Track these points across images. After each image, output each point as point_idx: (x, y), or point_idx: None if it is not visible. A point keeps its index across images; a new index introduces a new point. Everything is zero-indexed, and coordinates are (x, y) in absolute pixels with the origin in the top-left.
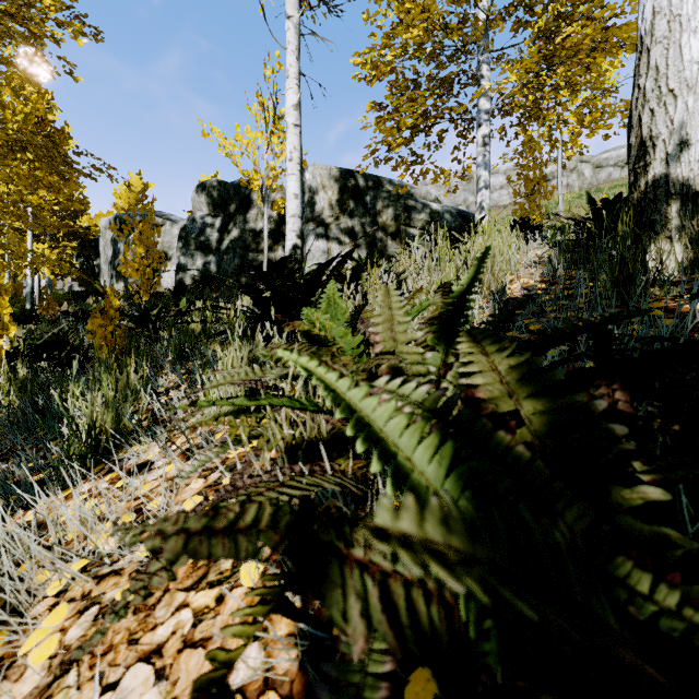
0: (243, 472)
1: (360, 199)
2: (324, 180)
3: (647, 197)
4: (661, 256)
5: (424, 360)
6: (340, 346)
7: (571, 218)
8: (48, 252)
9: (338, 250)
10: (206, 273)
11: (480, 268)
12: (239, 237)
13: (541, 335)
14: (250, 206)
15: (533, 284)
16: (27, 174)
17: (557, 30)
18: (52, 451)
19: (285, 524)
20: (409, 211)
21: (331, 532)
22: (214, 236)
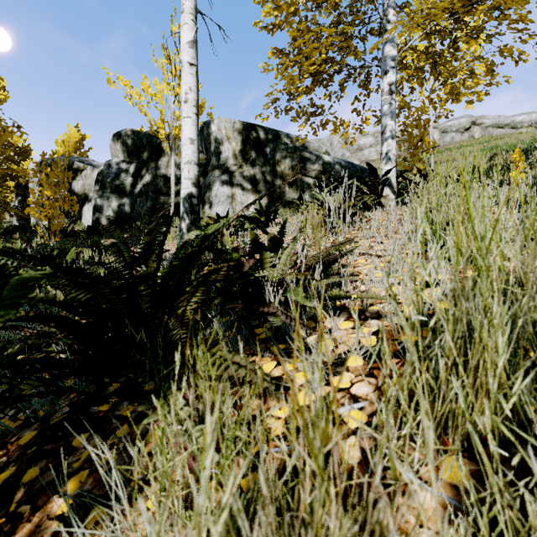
0: None
1: (261, 150)
2: (229, 132)
3: None
4: None
5: None
6: None
7: None
8: None
9: (241, 195)
10: (121, 214)
11: None
12: (151, 182)
13: None
14: (161, 154)
15: None
16: None
17: None
18: None
19: None
20: (304, 161)
21: None
22: (128, 180)
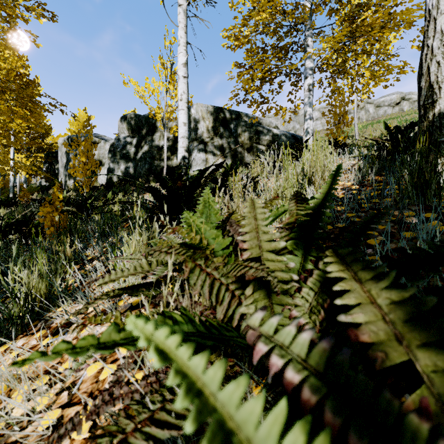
0: (125, 367)
1: (227, 126)
2: (204, 114)
3: (434, 124)
4: None
5: (287, 269)
6: (212, 248)
7: (374, 140)
8: (24, 160)
9: (212, 159)
10: (127, 174)
11: (333, 184)
12: (148, 151)
13: (400, 252)
14: (155, 131)
15: (349, 186)
16: (6, 108)
17: (359, 13)
18: None
19: None
20: (258, 134)
21: None
22: (132, 150)
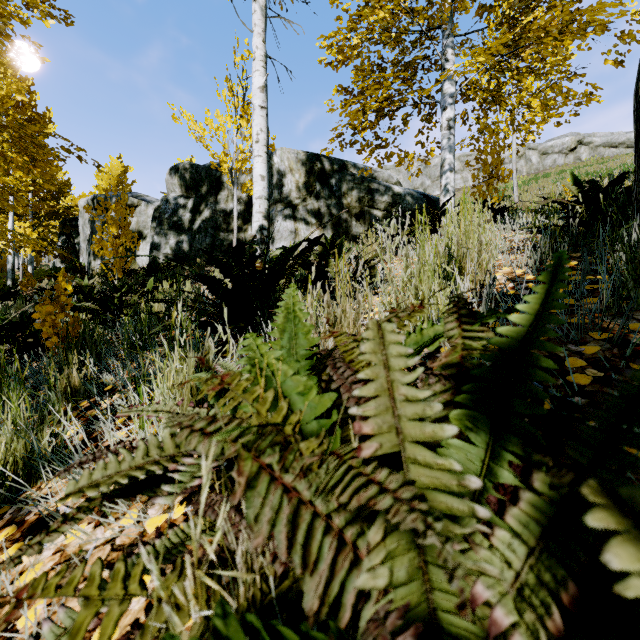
0: None
1: (326, 181)
2: (292, 164)
3: None
4: None
5: (462, 490)
6: (297, 419)
7: (559, 202)
8: (30, 231)
9: (304, 230)
10: (179, 252)
11: (552, 295)
12: (210, 217)
13: None
14: (221, 188)
15: (519, 274)
16: None
17: (526, 10)
18: None
19: None
20: (372, 193)
21: None
22: (186, 216)
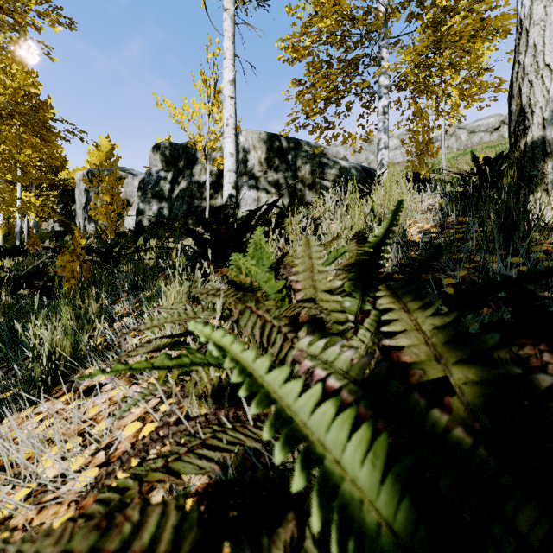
0: (171, 413)
1: (284, 157)
2: (255, 142)
3: (526, 155)
4: (540, 206)
5: (342, 309)
6: (264, 291)
7: (459, 173)
8: (34, 200)
9: (265, 198)
10: (160, 216)
11: (393, 220)
12: (187, 188)
13: (457, 288)
14: (196, 163)
15: (428, 228)
16: (14, 136)
17: (444, 19)
18: (19, 373)
19: (188, 548)
20: (322, 167)
21: (245, 550)
22: (167, 187)
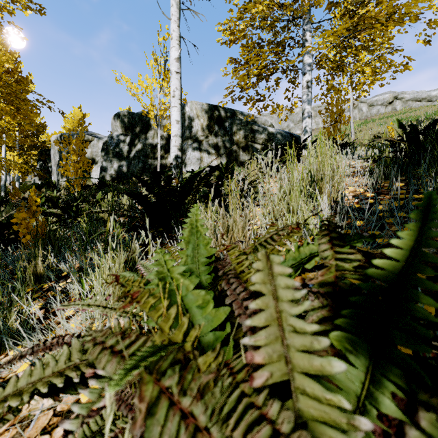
0: None
1: (222, 124)
2: (198, 112)
3: None
4: None
5: (352, 431)
6: (196, 334)
7: (389, 140)
8: (17, 158)
9: (207, 158)
10: (120, 173)
11: (426, 233)
12: (142, 149)
13: None
14: (149, 129)
15: (361, 192)
16: None
17: (362, 5)
18: None
19: None
20: (254, 132)
21: None
22: (125, 148)
